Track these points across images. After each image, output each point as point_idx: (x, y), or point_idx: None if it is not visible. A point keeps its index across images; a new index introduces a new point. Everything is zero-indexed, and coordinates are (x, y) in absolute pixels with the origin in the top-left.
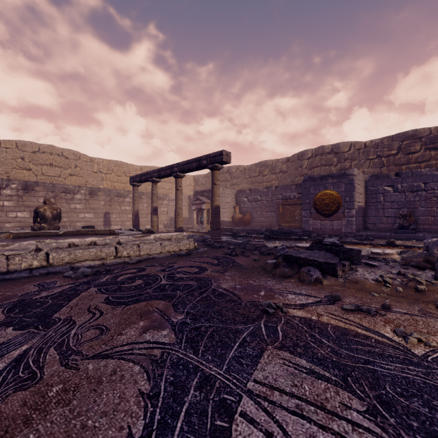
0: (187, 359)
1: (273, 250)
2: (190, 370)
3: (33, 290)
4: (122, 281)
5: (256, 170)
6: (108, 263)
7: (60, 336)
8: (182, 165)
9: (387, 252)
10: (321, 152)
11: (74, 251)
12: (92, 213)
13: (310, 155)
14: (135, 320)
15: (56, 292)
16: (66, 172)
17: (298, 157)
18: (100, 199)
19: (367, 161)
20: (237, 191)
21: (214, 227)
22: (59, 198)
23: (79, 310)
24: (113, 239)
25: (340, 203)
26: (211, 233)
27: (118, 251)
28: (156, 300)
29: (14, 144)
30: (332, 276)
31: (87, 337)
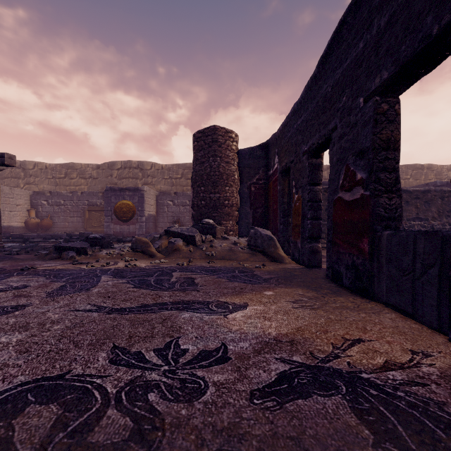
0: None
1: None
2: None
3: None
4: None
5: (62, 171)
6: None
7: None
8: None
9: None
10: (129, 166)
11: None
12: None
13: (120, 167)
14: None
15: None
16: None
17: (108, 166)
18: None
19: (164, 180)
20: (34, 193)
21: None
22: None
23: None
24: None
25: (135, 211)
26: None
27: None
28: None
29: None
30: (86, 255)
31: None
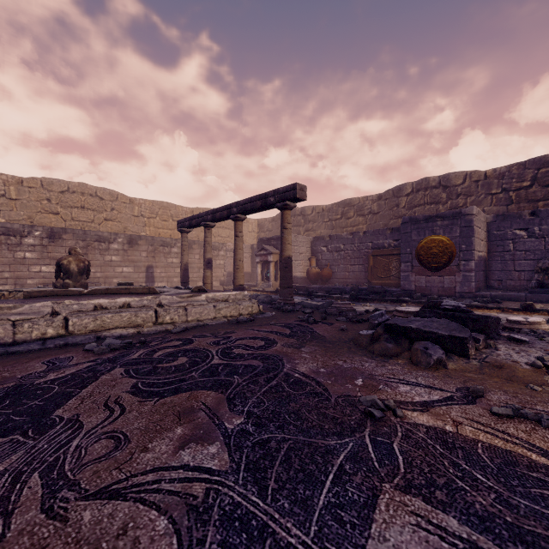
0: (248, 507)
1: (364, 315)
2: (253, 533)
3: (38, 370)
4: (160, 359)
5: (338, 211)
6: (145, 332)
7: (54, 450)
8: (243, 204)
9: (531, 320)
10: (424, 187)
11: (101, 315)
12: (132, 267)
13: (409, 191)
14: (170, 424)
15: (68, 374)
16: (101, 216)
17: (393, 193)
18: (142, 249)
19: (489, 196)
20: (314, 239)
21: (284, 284)
22: (91, 249)
23: (93, 404)
24: (153, 300)
25: (453, 253)
26: (281, 292)
27: (158, 316)
28: (203, 389)
29: (39, 183)
30: (461, 357)
31: (94, 454)
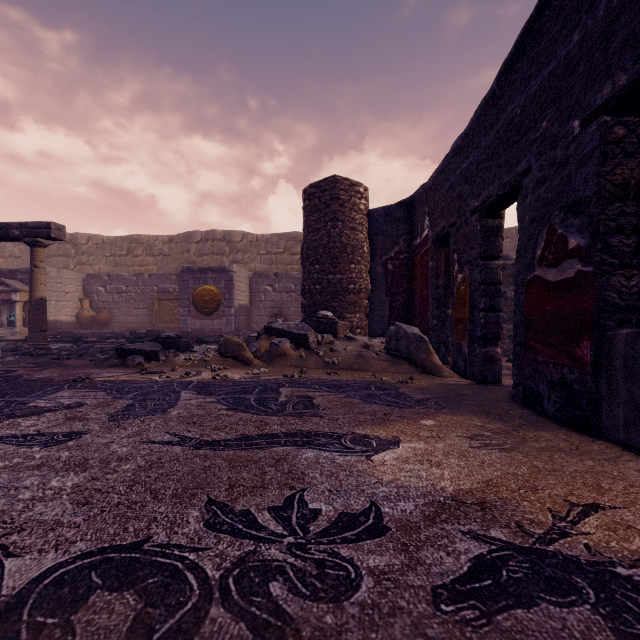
0: None
1: None
2: None
3: None
4: None
5: (124, 246)
6: None
7: None
8: None
9: None
10: (212, 238)
11: None
12: None
13: (199, 239)
14: None
15: None
16: None
17: (184, 238)
18: None
19: (259, 256)
20: (87, 276)
21: (36, 328)
22: None
23: None
24: None
25: (220, 301)
26: (30, 336)
27: None
28: None
29: None
30: (157, 361)
31: None
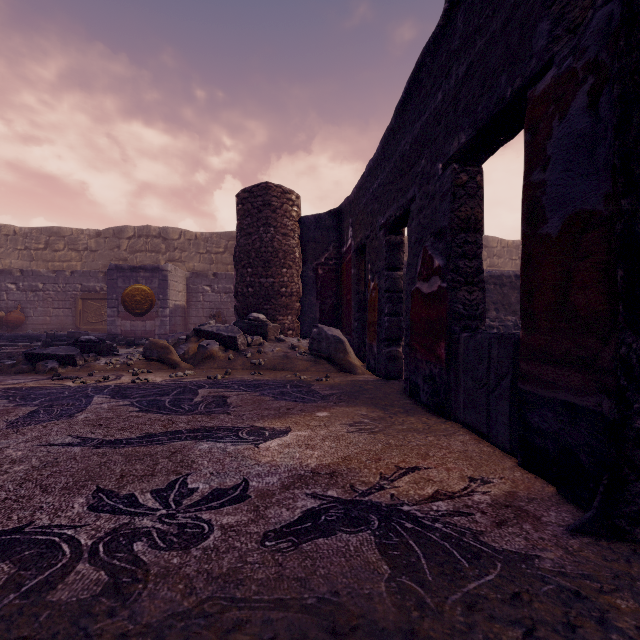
0: None
1: None
2: None
3: None
4: None
5: (41, 239)
6: None
7: None
8: None
9: None
10: (146, 234)
11: None
12: None
13: (132, 234)
14: None
15: None
16: None
17: (114, 232)
18: None
19: (198, 255)
20: None
21: None
22: None
23: None
24: None
25: (154, 301)
26: None
27: None
28: None
29: None
30: (74, 366)
31: None
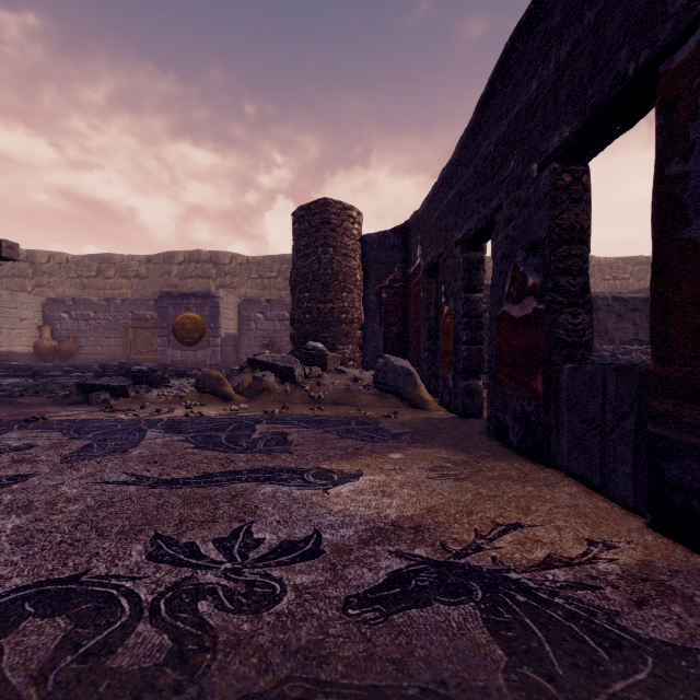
0: None
1: None
2: None
3: None
4: None
5: (93, 266)
6: None
7: None
8: None
9: None
10: (197, 259)
11: None
12: None
13: (182, 260)
14: None
15: None
16: None
17: (164, 258)
18: None
19: (250, 280)
20: (48, 301)
21: None
22: None
23: None
24: None
25: (205, 329)
26: None
27: None
28: None
29: None
30: (126, 398)
31: None
